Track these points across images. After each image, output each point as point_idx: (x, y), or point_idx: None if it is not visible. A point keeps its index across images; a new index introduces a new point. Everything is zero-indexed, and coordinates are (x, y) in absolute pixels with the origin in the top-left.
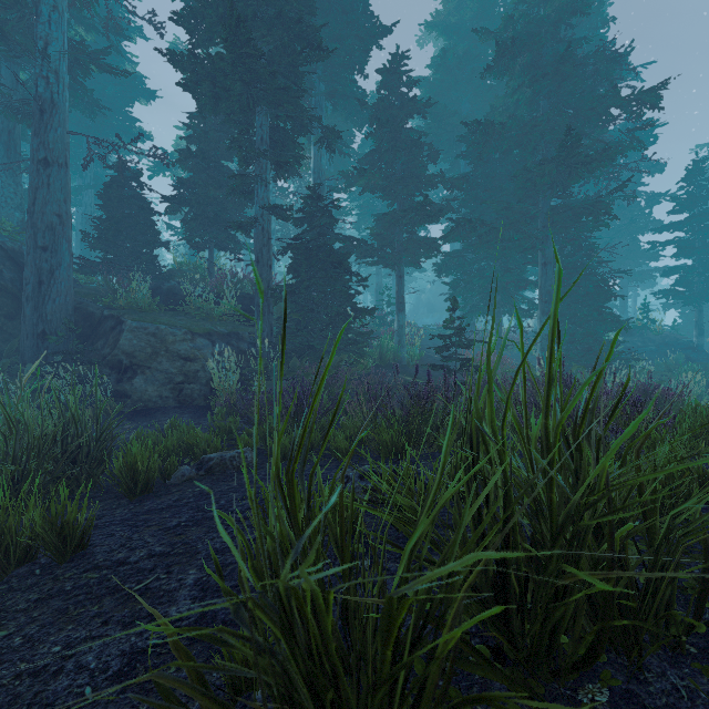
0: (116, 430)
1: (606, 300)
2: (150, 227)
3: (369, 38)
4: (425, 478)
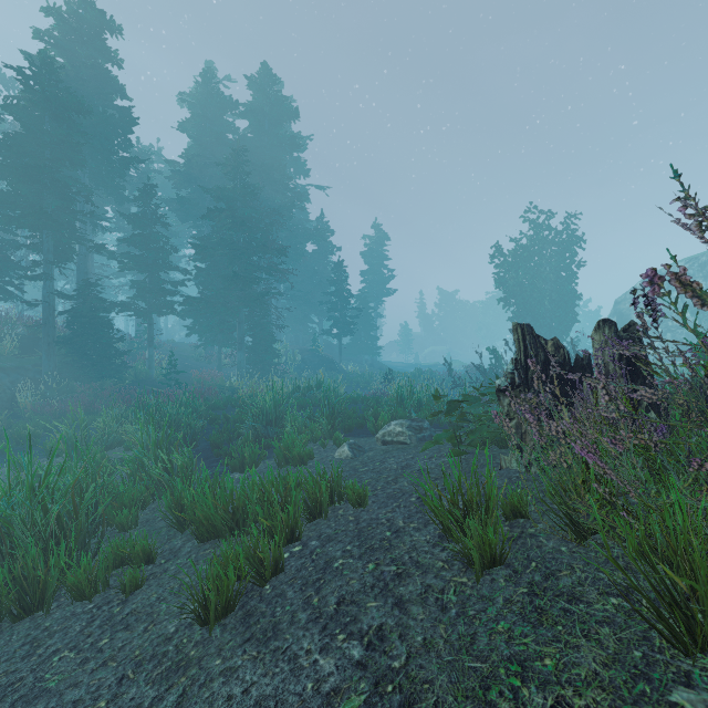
0: None
1: (272, 343)
2: None
3: (127, 164)
4: None
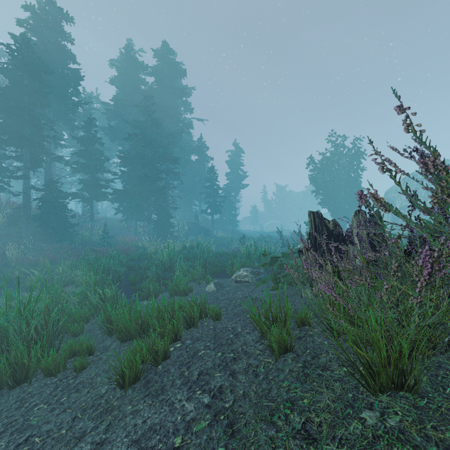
0: None
1: (169, 218)
2: None
3: (77, 105)
4: None
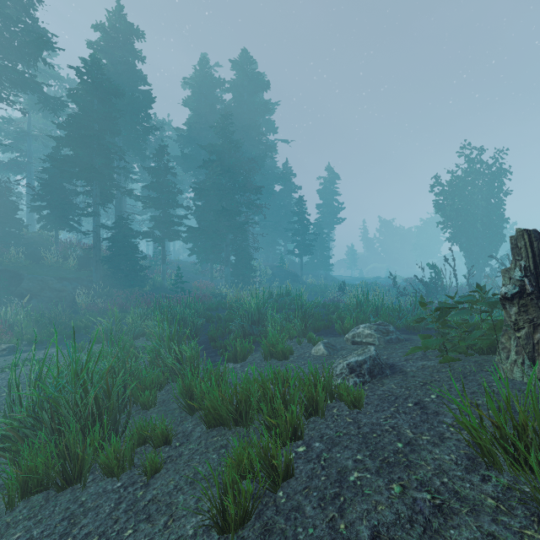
0: None
1: (250, 261)
2: (18, 219)
3: (148, 131)
4: None
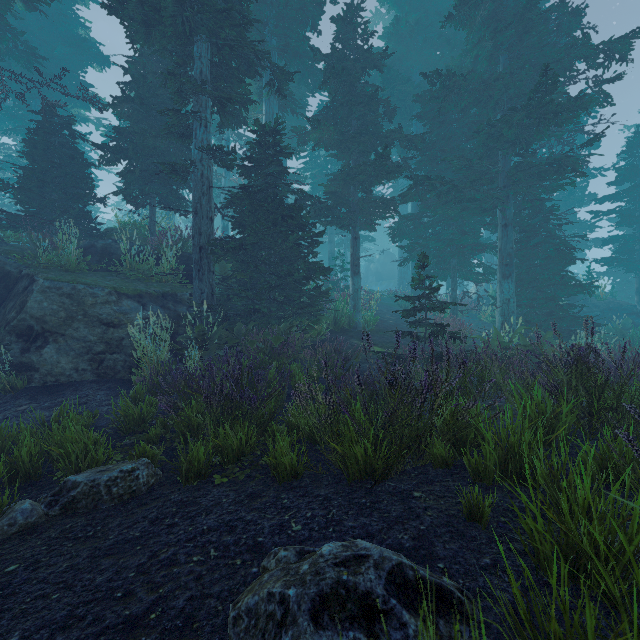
0: (6, 414)
1: (567, 264)
2: (82, 179)
3: None
4: (439, 554)
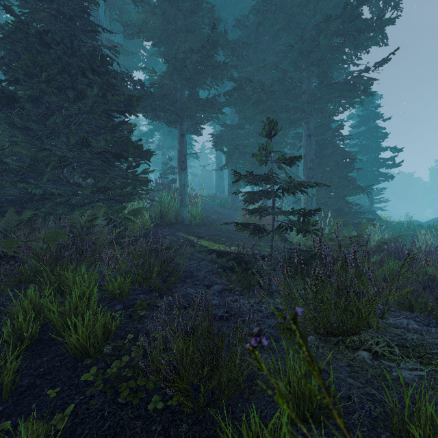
0: None
1: (350, 171)
2: None
3: None
4: None
